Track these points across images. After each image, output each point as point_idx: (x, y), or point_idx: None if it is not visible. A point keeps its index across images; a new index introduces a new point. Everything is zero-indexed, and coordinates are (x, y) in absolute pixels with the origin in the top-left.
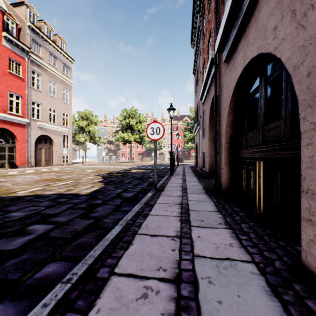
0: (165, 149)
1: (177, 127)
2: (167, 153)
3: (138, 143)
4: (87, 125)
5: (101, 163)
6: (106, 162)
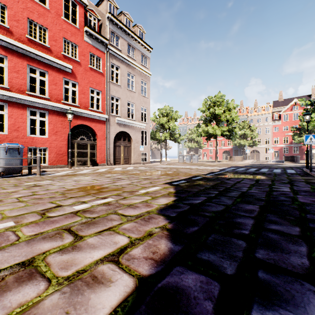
0: (260, 146)
1: (279, 115)
2: (270, 149)
3: (226, 138)
4: (167, 121)
5: (181, 162)
6: (187, 161)
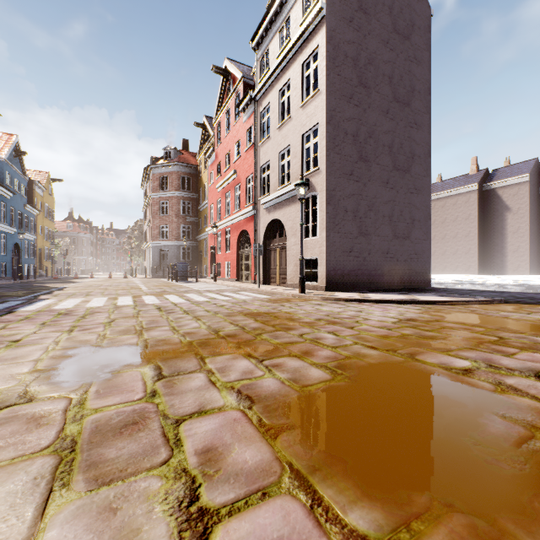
0: None
1: None
2: None
3: None
4: None
5: None
6: None
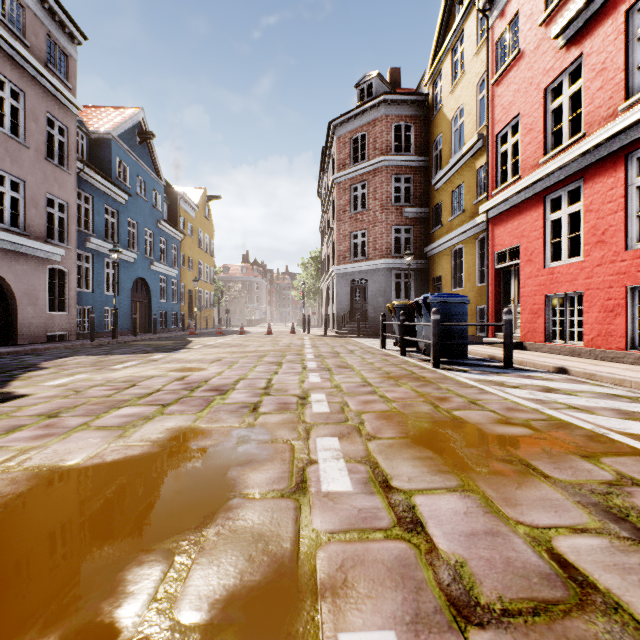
0: None
1: None
2: None
3: None
4: None
5: None
6: None
